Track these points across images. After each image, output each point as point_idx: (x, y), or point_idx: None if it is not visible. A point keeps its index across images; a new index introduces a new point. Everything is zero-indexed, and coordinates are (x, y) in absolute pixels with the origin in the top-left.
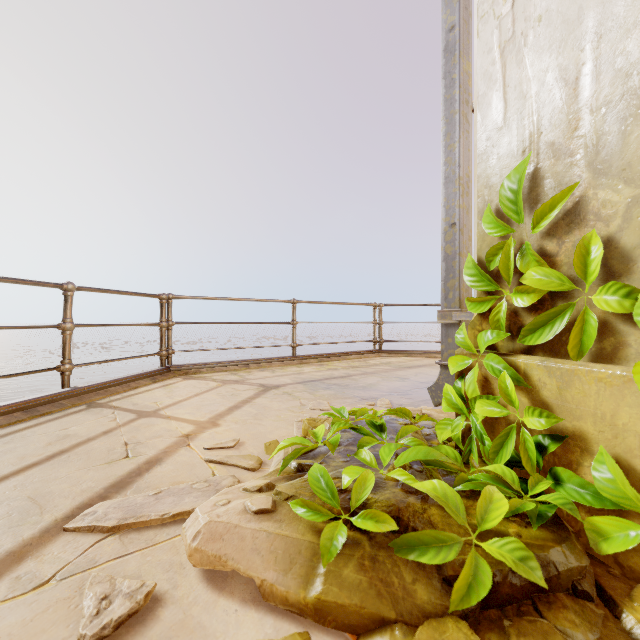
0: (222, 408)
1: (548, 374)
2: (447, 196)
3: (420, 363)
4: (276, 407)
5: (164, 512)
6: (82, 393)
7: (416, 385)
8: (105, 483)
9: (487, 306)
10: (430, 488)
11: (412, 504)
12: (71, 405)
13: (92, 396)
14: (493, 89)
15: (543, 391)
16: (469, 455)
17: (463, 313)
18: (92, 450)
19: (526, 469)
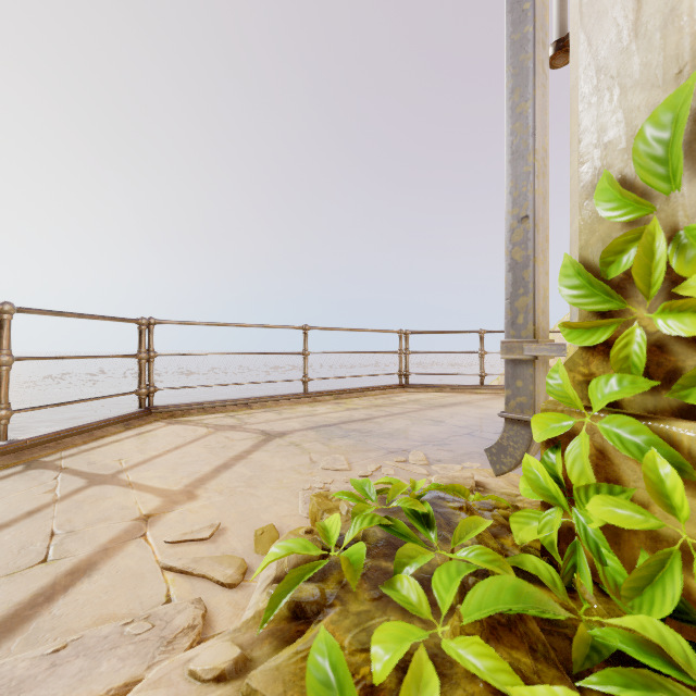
0: (206, 468)
1: None
2: (515, 178)
3: (454, 400)
4: (278, 466)
5: None
6: (22, 448)
7: (454, 431)
8: None
9: (603, 336)
10: None
11: None
12: (2, 466)
13: (36, 451)
14: None
15: None
16: (572, 575)
17: (544, 345)
18: None
19: None
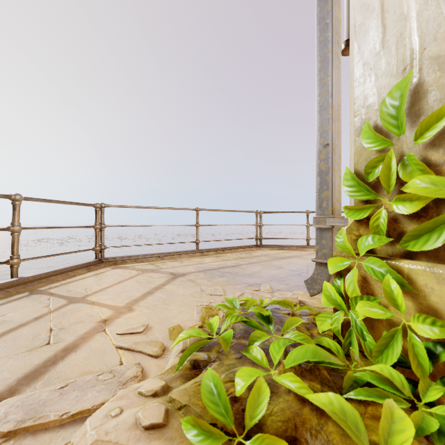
0: (138, 294)
1: (437, 280)
2: (321, 121)
3: (290, 255)
4: (181, 293)
5: (64, 411)
6: (27, 282)
7: (289, 273)
8: (20, 373)
9: (365, 213)
10: (326, 401)
11: (308, 418)
12: (16, 292)
13: (35, 284)
14: (371, 17)
15: (430, 296)
16: (349, 348)
17: (337, 219)
18: (19, 337)
19: (416, 374)
